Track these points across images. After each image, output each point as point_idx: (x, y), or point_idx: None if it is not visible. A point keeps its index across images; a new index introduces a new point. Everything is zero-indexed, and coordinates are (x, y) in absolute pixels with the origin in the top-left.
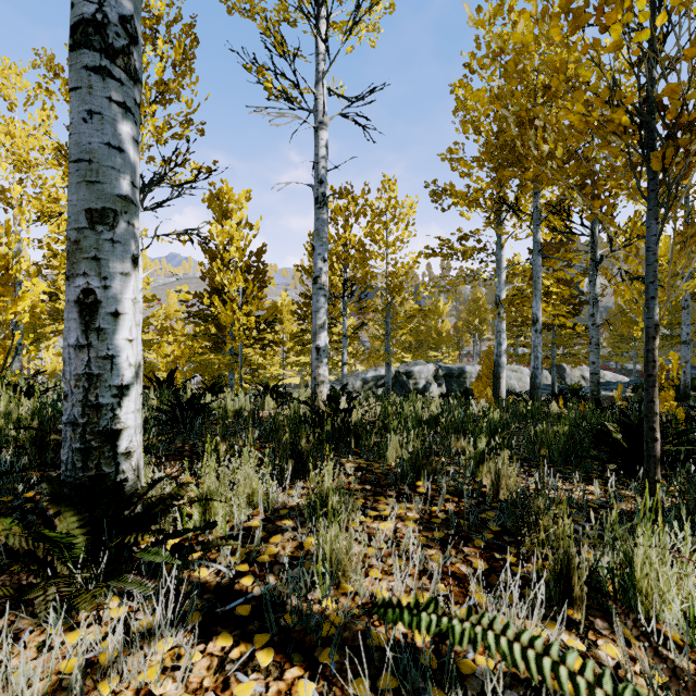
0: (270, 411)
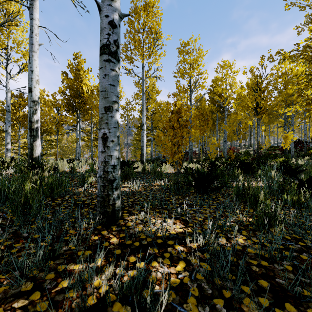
0: None
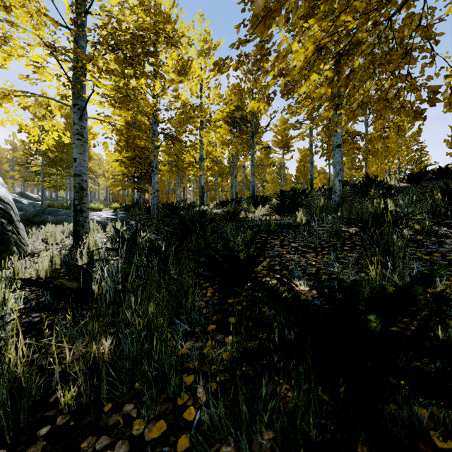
0: None
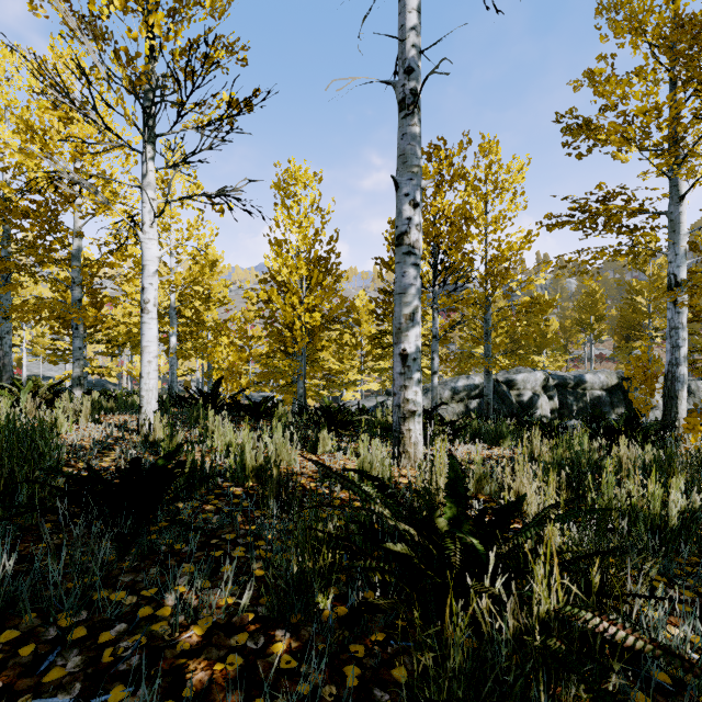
0: (324, 458)
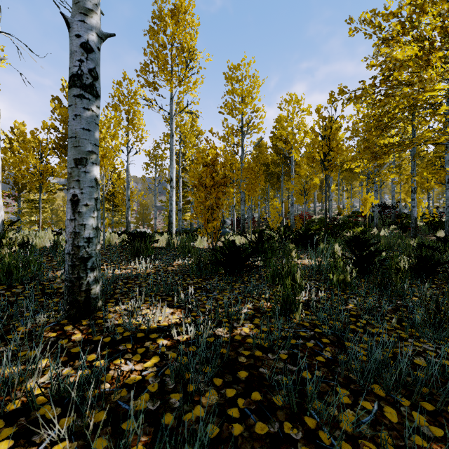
0: None
